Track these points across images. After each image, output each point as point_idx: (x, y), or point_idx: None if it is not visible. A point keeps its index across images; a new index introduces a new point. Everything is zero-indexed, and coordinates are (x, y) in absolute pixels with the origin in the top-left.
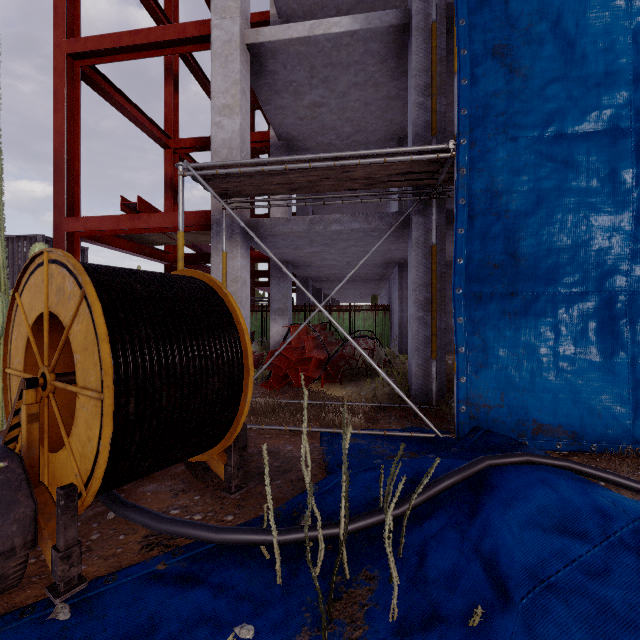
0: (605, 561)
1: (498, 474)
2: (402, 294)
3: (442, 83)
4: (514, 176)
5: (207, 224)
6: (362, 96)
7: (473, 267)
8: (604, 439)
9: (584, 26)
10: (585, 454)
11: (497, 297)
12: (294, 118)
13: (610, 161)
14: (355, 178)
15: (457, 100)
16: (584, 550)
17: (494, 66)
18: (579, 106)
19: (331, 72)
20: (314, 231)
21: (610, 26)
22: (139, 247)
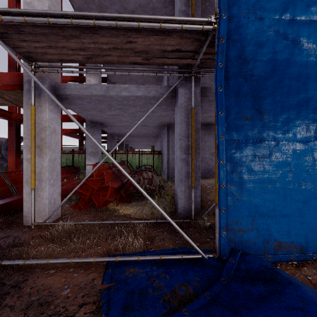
0: None
1: None
2: (169, 144)
3: None
4: (260, 48)
5: (20, 84)
6: None
7: (230, 118)
8: None
9: None
10: (309, 263)
11: (248, 143)
12: None
13: None
14: (137, 51)
15: None
16: None
17: None
18: (304, 0)
19: None
20: (109, 96)
21: None
22: None
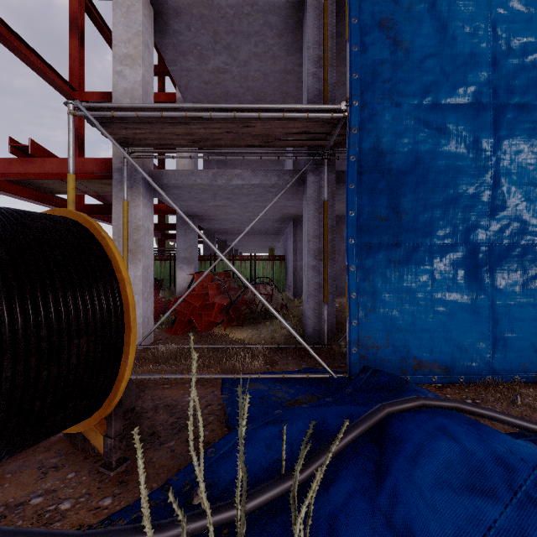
0: (520, 524)
1: (399, 424)
2: (296, 246)
3: (332, 57)
4: (398, 138)
5: (108, 172)
6: (261, 67)
7: (363, 219)
8: (470, 371)
9: (454, 11)
10: (455, 385)
11: (383, 247)
12: (199, 81)
13: (474, 131)
14: (255, 134)
15: (349, 64)
16: (498, 512)
17: (381, 37)
18: (450, 81)
19: (233, 40)
20: (217, 184)
21: (474, 14)
22: (39, 195)
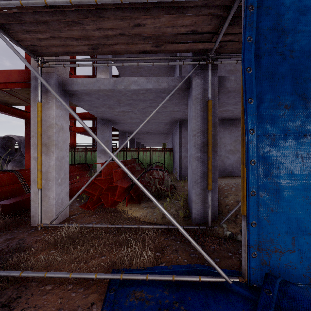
0: None
1: None
2: (181, 141)
3: None
4: (303, 15)
5: (28, 80)
6: None
7: (263, 107)
8: None
9: None
10: None
11: (287, 139)
12: None
13: None
14: (146, 36)
15: None
16: None
17: None
18: None
19: None
20: (117, 90)
21: None
22: None
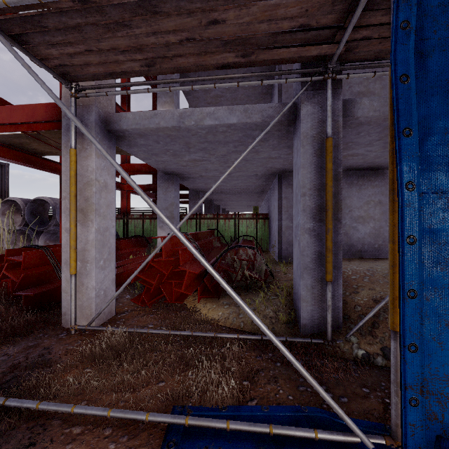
0: None
1: None
2: (281, 203)
3: None
4: None
5: (59, 118)
6: None
7: (431, 144)
8: None
9: None
10: None
11: None
12: None
13: None
14: (227, 40)
15: None
16: None
17: None
18: None
19: None
20: (185, 128)
21: None
22: (25, 156)
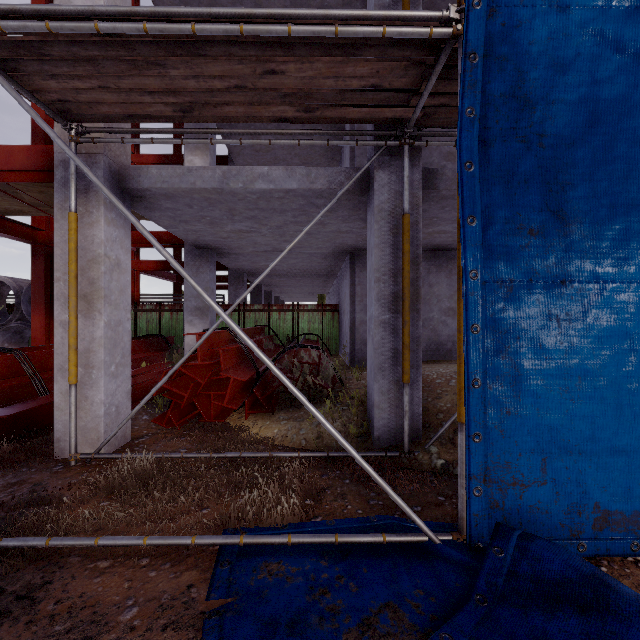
0: None
1: None
2: (354, 291)
3: None
4: (561, 73)
5: (49, 168)
6: None
7: (493, 233)
8: None
9: None
10: None
11: (533, 288)
12: None
13: None
14: (287, 92)
15: None
16: None
17: None
18: None
19: None
20: (230, 191)
21: None
22: None
